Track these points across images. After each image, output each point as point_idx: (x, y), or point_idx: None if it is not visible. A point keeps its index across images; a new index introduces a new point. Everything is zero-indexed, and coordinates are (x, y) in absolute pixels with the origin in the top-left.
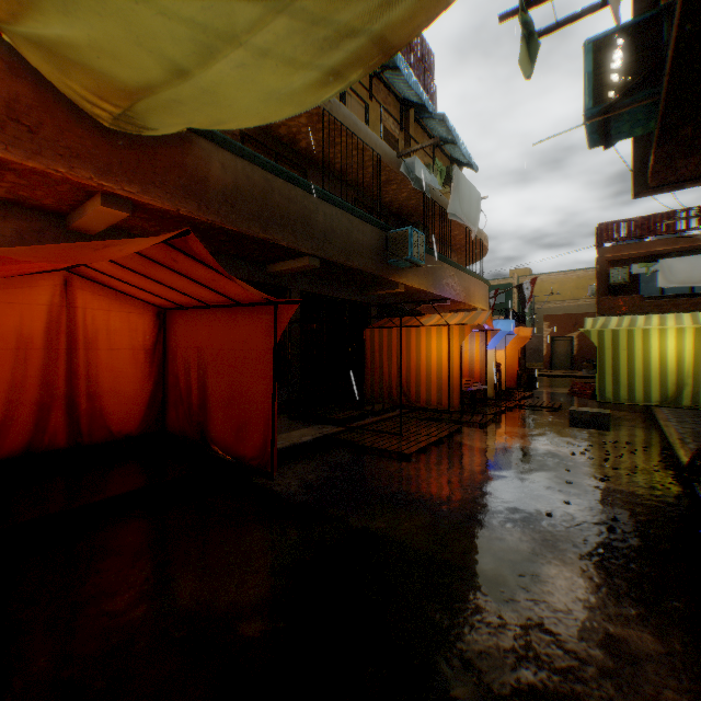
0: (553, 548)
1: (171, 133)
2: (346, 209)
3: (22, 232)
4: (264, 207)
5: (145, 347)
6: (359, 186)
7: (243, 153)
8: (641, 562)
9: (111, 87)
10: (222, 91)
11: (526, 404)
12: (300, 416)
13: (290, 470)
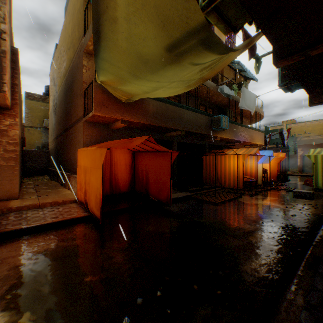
0: (259, 230)
1: (139, 99)
2: (195, 111)
3: (98, 131)
4: (166, 116)
5: (129, 164)
6: (201, 98)
7: (159, 99)
8: (287, 236)
9: (127, 94)
10: (157, 94)
11: (276, 188)
12: (177, 189)
13: (175, 205)
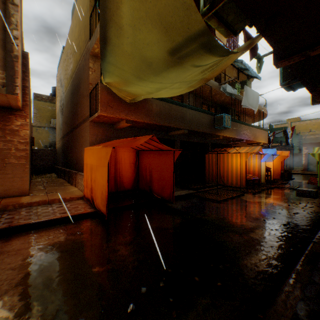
0: (260, 227)
1: (142, 99)
2: (197, 110)
3: (103, 131)
4: (168, 115)
5: (133, 162)
6: (203, 97)
7: (162, 99)
8: (288, 233)
9: (131, 94)
10: (160, 94)
11: (279, 186)
12: (180, 187)
13: (178, 203)
